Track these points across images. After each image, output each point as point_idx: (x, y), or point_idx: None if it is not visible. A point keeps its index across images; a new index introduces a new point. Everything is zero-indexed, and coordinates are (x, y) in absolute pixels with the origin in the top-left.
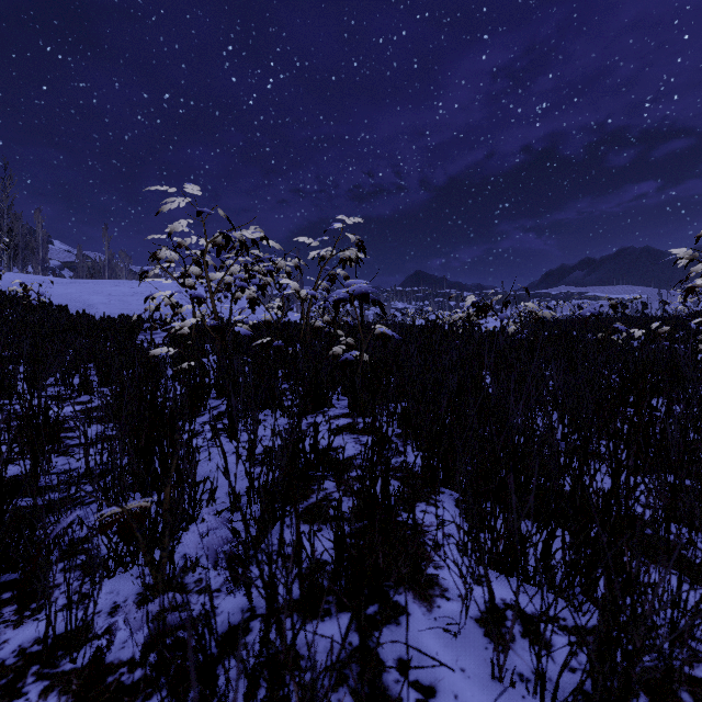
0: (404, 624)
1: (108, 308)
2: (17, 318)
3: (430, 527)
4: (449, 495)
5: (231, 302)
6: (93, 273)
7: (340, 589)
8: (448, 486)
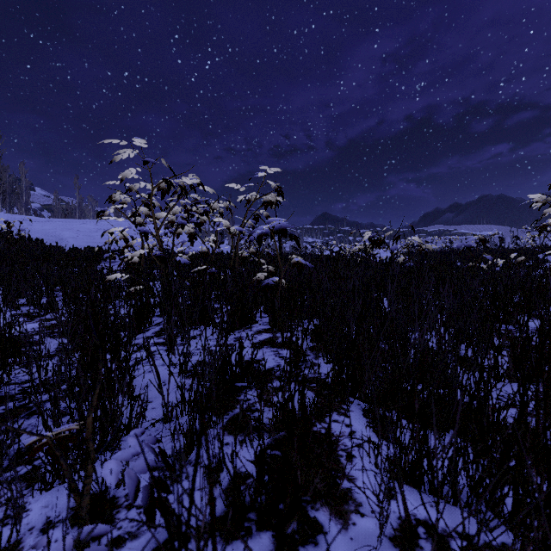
0: (321, 544)
1: (76, 241)
2: (0, 249)
3: (342, 436)
4: (356, 404)
5: (174, 236)
6: (67, 214)
7: (260, 506)
8: (355, 396)
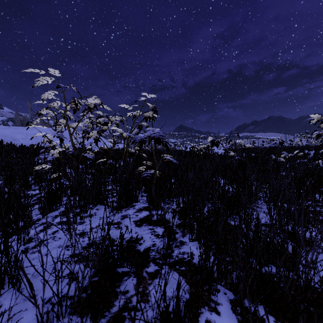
0: None
1: (25, 141)
2: None
3: None
4: (223, 294)
5: (83, 139)
6: (23, 123)
7: None
8: (221, 283)
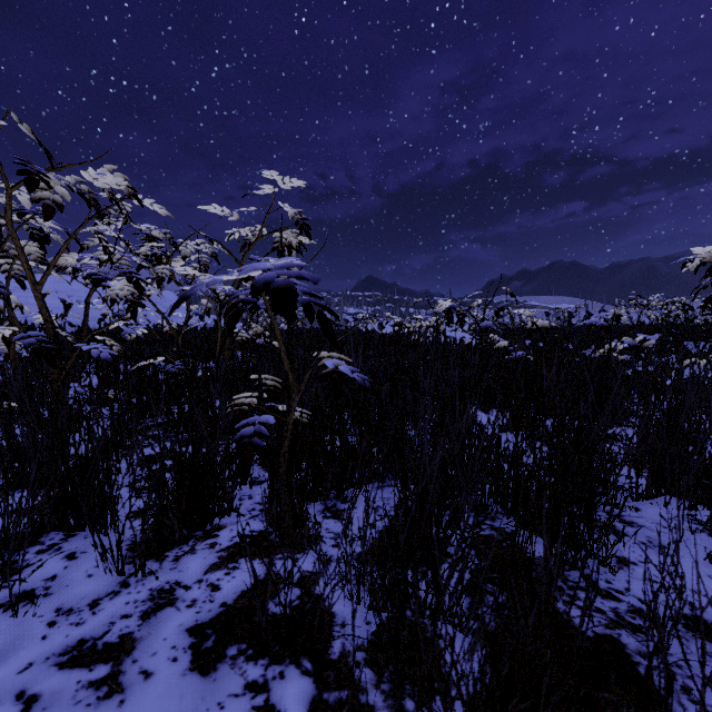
0: None
1: None
2: None
3: None
4: None
5: (87, 300)
6: None
7: None
8: None
